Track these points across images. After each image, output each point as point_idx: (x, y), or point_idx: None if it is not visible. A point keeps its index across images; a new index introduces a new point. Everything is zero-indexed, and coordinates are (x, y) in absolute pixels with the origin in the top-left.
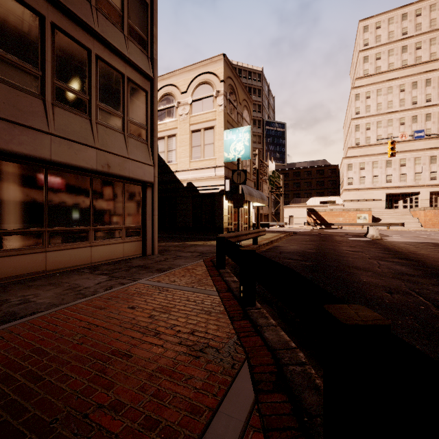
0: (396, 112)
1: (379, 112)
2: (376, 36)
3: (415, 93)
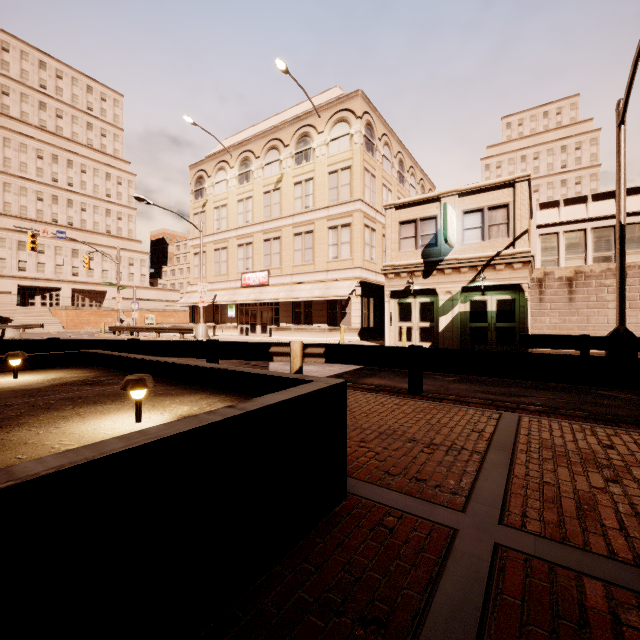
0: (33, 182)
1: (8, 170)
2: (2, 59)
3: (56, 169)
